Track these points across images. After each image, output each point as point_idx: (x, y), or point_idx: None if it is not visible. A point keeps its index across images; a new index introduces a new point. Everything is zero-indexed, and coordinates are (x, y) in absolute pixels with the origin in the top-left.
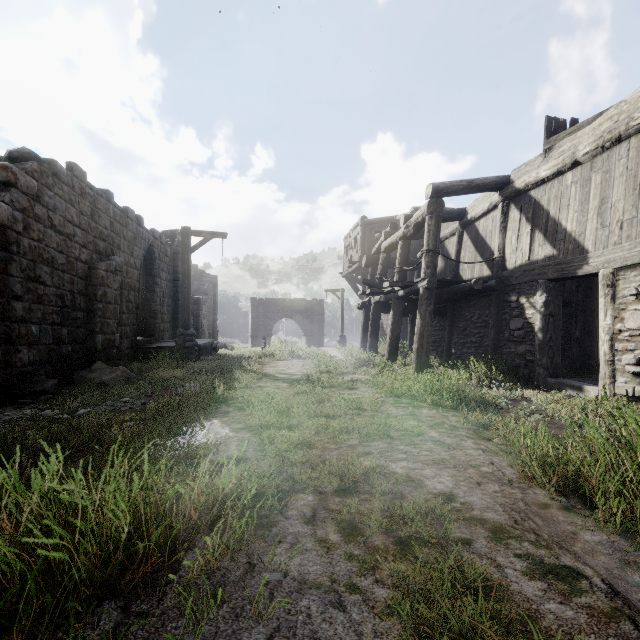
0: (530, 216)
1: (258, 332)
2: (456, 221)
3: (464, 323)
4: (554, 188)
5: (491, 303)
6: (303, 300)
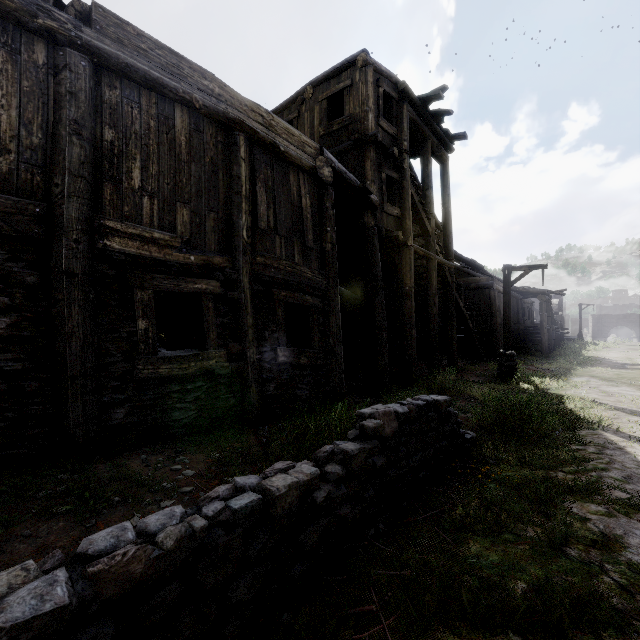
0: None
1: (596, 334)
2: None
3: None
4: None
5: None
6: (634, 315)
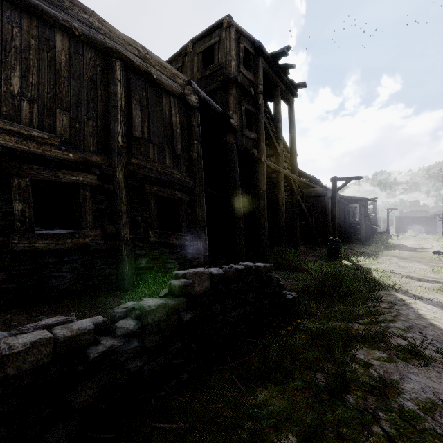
0: None
1: (399, 230)
2: None
3: None
4: None
5: None
6: (424, 216)
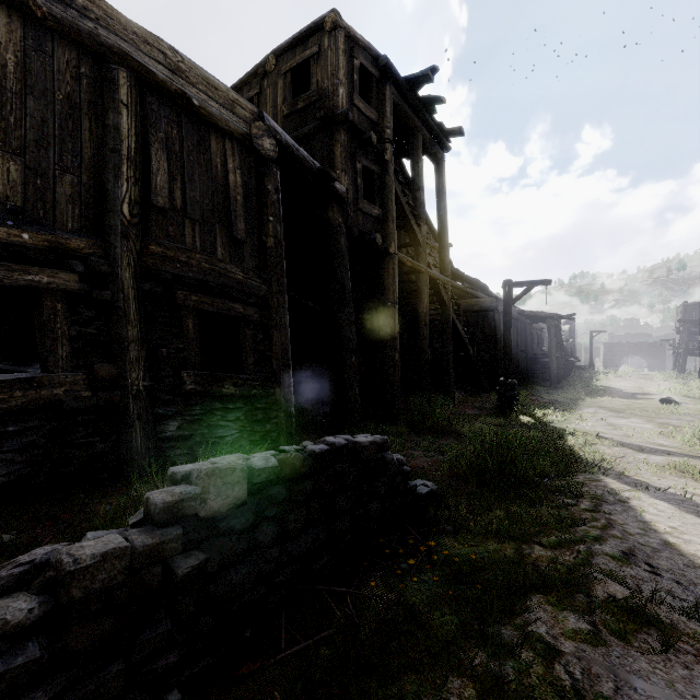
0: None
1: (608, 364)
2: None
3: None
4: None
5: None
6: (645, 343)
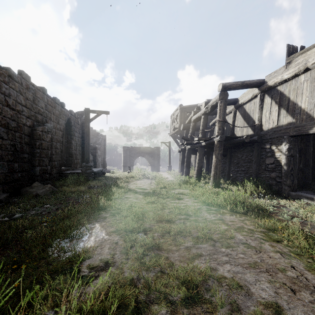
0: (278, 100)
1: (126, 164)
2: (232, 105)
3: (237, 160)
4: (292, 84)
5: (254, 149)
6: (149, 147)
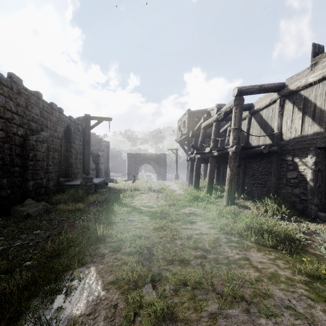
0: (301, 107)
1: (131, 171)
2: (246, 111)
3: (253, 171)
4: (319, 88)
5: (273, 161)
6: (155, 154)
